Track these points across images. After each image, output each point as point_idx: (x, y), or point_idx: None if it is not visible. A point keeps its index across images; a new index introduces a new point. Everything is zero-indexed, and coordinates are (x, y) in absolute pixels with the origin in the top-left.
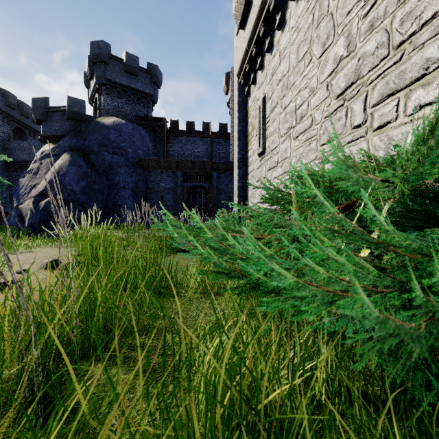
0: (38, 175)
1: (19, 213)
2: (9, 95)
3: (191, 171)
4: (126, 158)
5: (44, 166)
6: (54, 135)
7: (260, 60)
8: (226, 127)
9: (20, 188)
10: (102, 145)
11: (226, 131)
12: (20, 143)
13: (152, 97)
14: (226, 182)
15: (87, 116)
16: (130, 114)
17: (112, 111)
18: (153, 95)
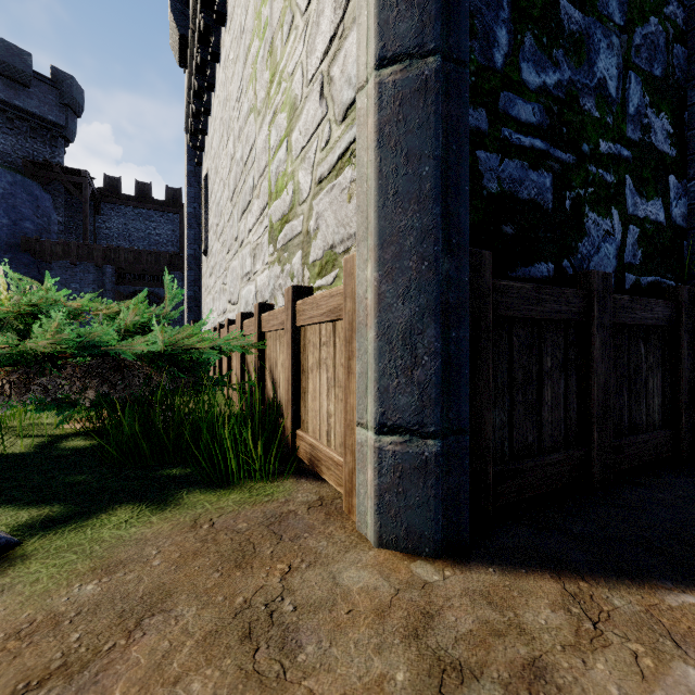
0: None
1: None
2: None
3: (133, 266)
4: None
5: None
6: None
7: (204, 121)
8: None
9: None
10: None
11: None
12: None
13: (63, 129)
14: None
15: None
16: (13, 154)
17: None
18: (64, 126)
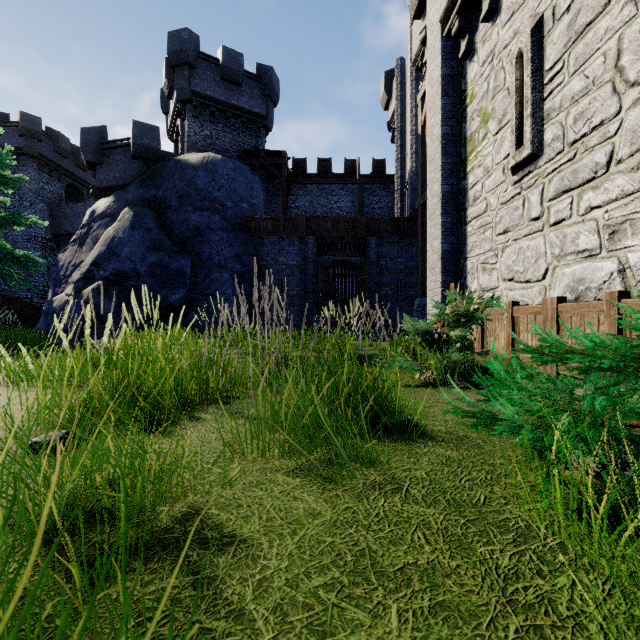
0: (85, 248)
1: (53, 309)
2: (59, 137)
3: (331, 235)
4: (223, 215)
5: (95, 232)
6: (113, 185)
7: None
8: (384, 165)
9: (58, 269)
10: (184, 195)
11: (383, 172)
12: (73, 207)
13: (264, 119)
14: (393, 254)
15: (163, 152)
16: (230, 149)
17: (201, 144)
18: (265, 116)
